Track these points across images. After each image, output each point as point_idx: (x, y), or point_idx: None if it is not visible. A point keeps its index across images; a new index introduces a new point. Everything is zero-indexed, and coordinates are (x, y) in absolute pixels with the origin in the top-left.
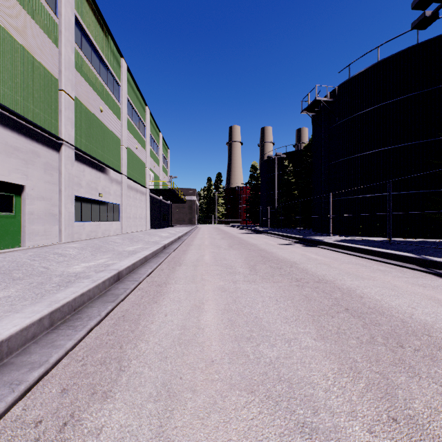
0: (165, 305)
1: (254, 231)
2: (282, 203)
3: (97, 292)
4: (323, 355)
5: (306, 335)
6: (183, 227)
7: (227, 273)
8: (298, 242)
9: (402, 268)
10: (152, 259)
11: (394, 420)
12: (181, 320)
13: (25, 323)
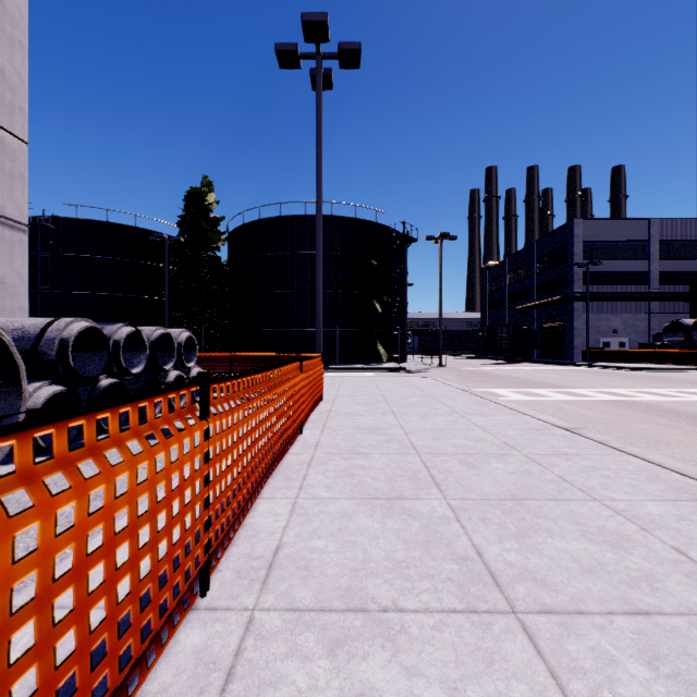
0: None
1: None
2: None
3: None
4: None
5: None
6: None
7: None
8: None
9: None
10: None
11: None
12: None
13: None
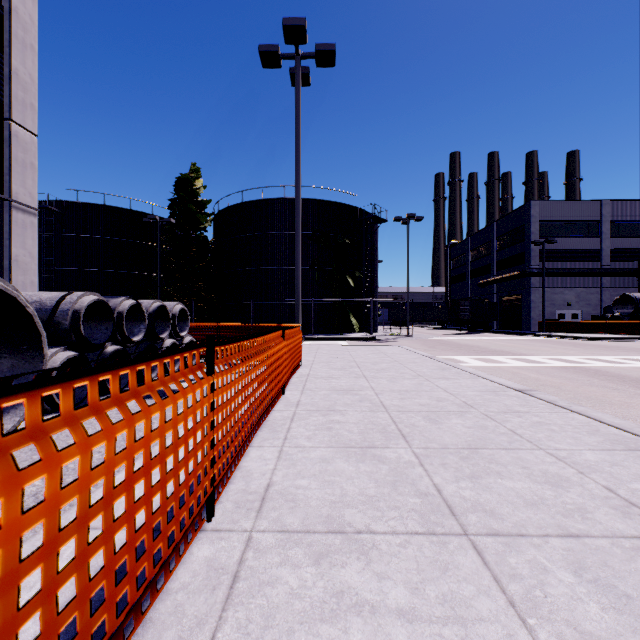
0: None
1: None
2: None
3: None
4: None
5: None
6: None
7: None
8: None
9: None
10: None
11: None
12: None
13: None
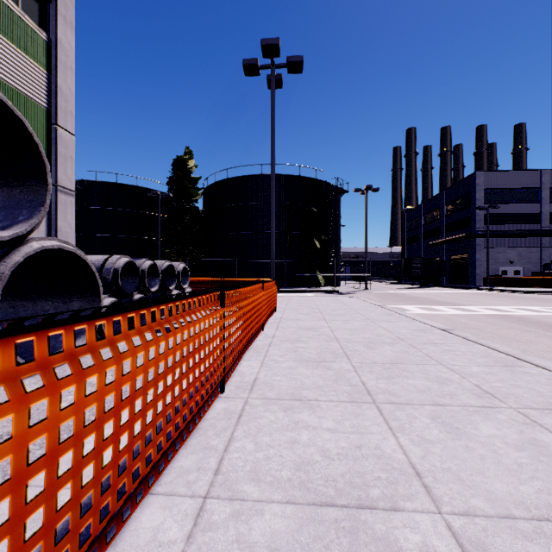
0: None
1: None
2: None
3: None
4: None
5: None
6: None
7: None
8: None
9: None
10: None
11: None
12: None
13: None
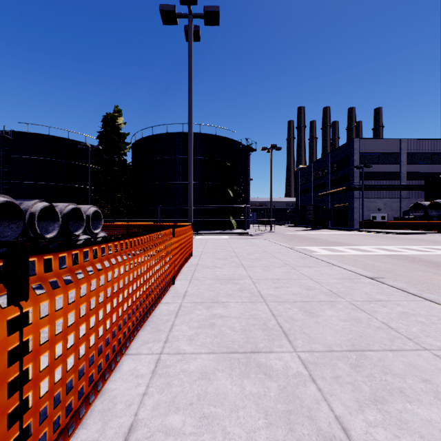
0: None
1: None
2: None
3: None
4: None
5: None
6: None
7: None
8: None
9: None
10: None
11: None
12: None
13: None
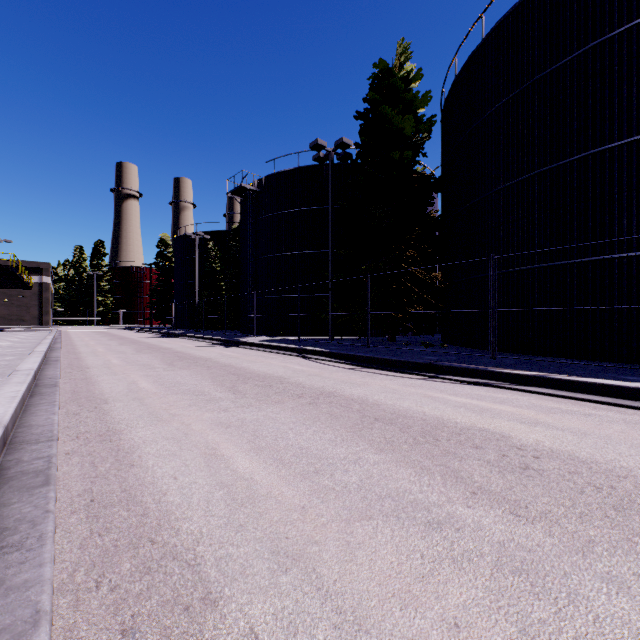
0: (105, 385)
1: (166, 334)
2: (206, 297)
3: (32, 383)
4: (212, 385)
5: (206, 382)
6: (25, 332)
7: (147, 368)
8: (219, 343)
9: (288, 356)
10: (45, 366)
11: (230, 390)
12: (125, 387)
13: (25, 388)
